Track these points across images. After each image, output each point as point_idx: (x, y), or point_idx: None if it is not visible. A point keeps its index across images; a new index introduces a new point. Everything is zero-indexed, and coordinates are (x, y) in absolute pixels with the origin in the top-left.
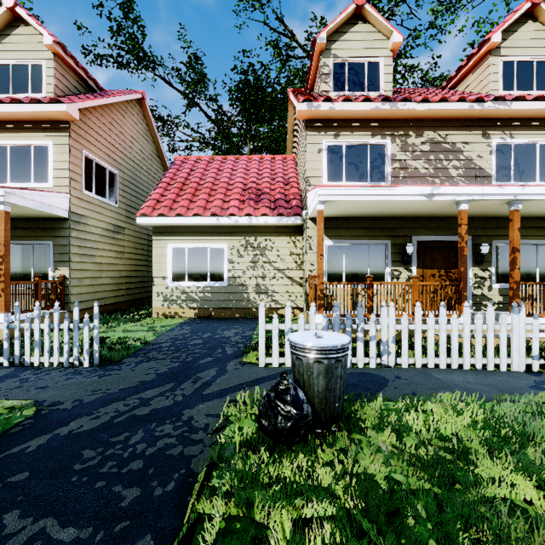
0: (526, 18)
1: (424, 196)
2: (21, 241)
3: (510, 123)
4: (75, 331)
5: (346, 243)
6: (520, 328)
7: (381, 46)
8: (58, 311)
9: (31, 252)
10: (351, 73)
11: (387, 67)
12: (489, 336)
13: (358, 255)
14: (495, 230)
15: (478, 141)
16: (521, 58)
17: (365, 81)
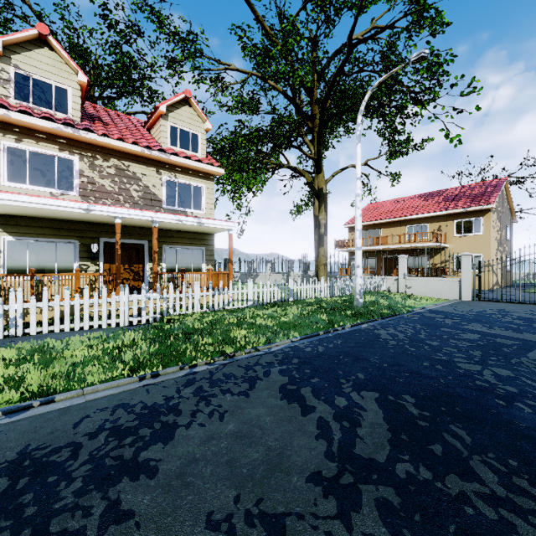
0: (185, 103)
1: (83, 210)
2: None
3: (175, 168)
4: None
5: (30, 240)
6: (125, 300)
7: (70, 77)
8: None
9: None
10: (37, 89)
11: (75, 97)
12: (103, 306)
13: (45, 251)
14: (165, 238)
15: (153, 175)
16: (182, 127)
17: (53, 101)
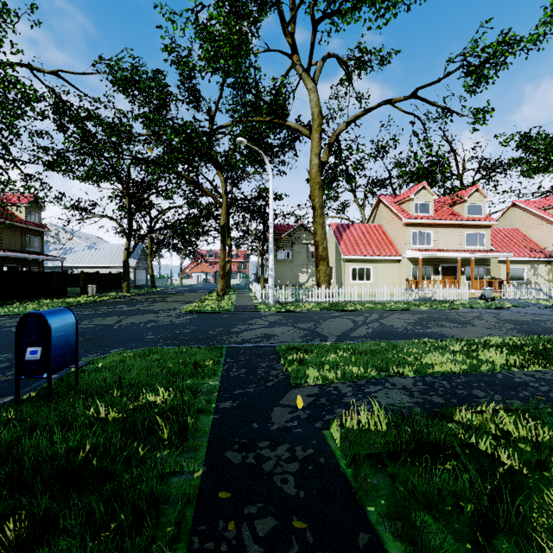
0: None
1: None
2: (475, 266)
3: None
4: None
5: None
6: None
7: None
8: None
9: (478, 270)
10: None
11: None
12: None
13: None
14: None
15: None
16: None
17: None
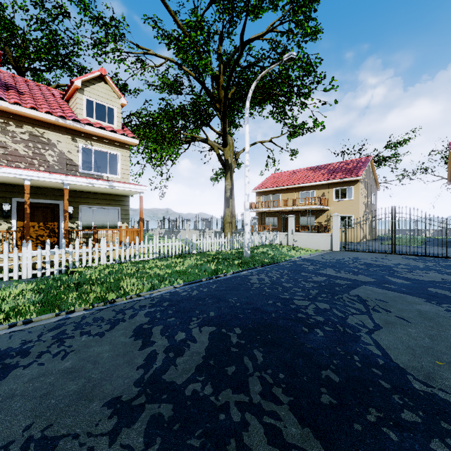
0: (101, 79)
1: None
2: None
3: (91, 137)
4: None
5: None
6: (28, 254)
7: None
8: None
9: None
10: None
11: None
12: (4, 261)
13: None
14: (81, 199)
15: (68, 142)
16: (98, 101)
17: None
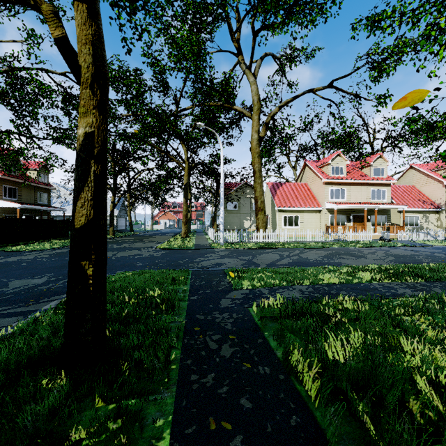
0: None
1: None
2: (379, 215)
3: None
4: (444, 234)
5: None
6: None
7: None
8: (442, 230)
9: (381, 218)
10: None
11: None
12: None
13: None
14: None
15: None
16: None
17: None
